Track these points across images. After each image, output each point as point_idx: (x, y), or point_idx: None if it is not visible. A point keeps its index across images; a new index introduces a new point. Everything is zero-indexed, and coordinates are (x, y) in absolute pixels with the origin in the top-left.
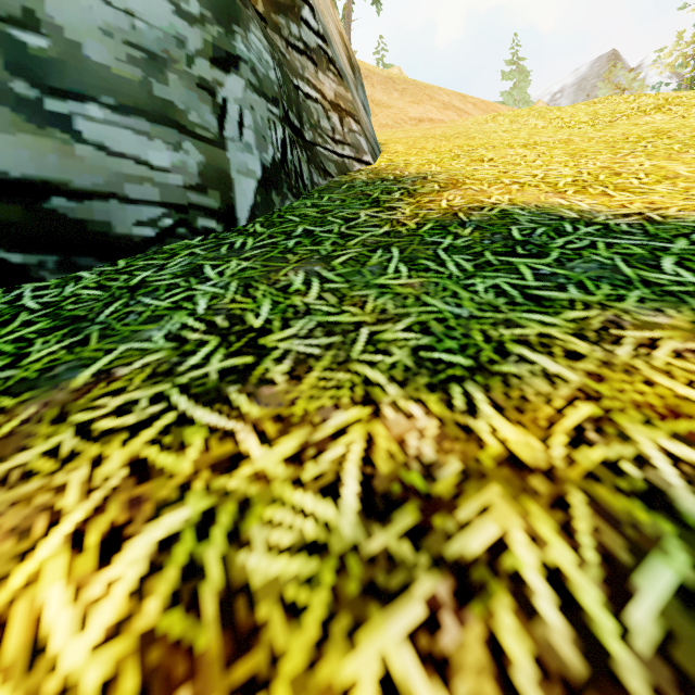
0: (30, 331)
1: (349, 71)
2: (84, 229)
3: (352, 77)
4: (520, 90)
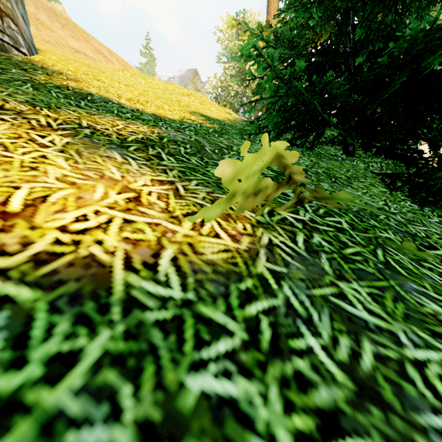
0: None
1: None
2: None
3: None
4: (151, 66)
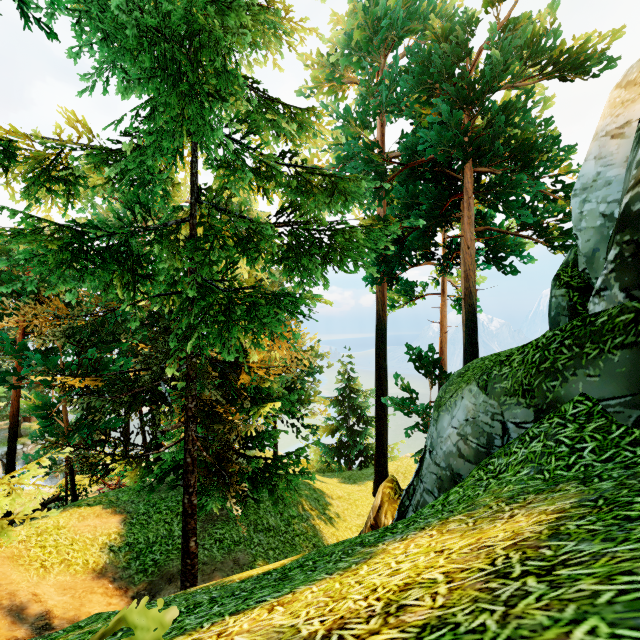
0: (627, 514)
1: None
2: None
3: None
4: None
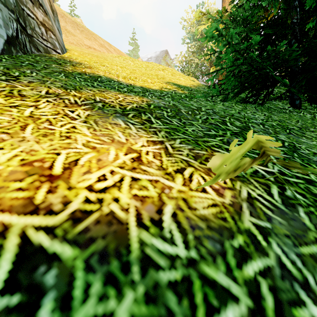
0: None
1: (50, 12)
2: None
3: (52, 15)
4: (136, 52)
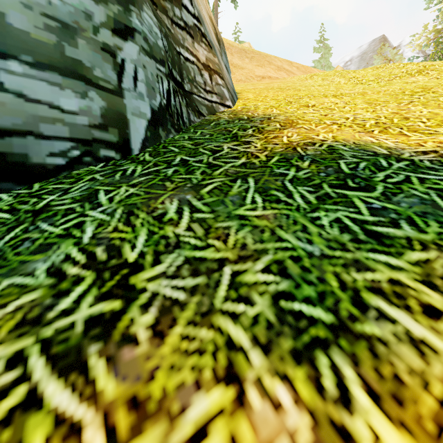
0: None
1: (216, 43)
2: (4, 160)
3: (218, 47)
4: (325, 59)
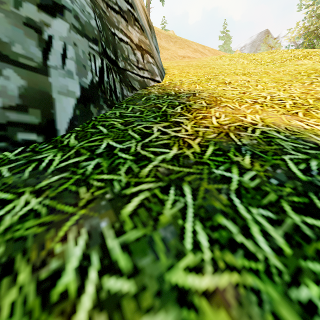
0: None
1: (147, 27)
2: None
3: (149, 31)
4: (227, 45)
